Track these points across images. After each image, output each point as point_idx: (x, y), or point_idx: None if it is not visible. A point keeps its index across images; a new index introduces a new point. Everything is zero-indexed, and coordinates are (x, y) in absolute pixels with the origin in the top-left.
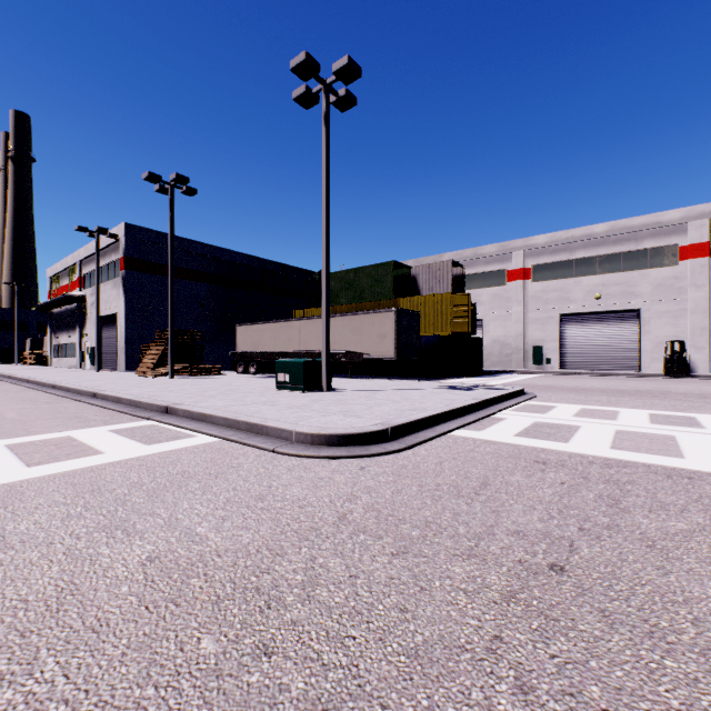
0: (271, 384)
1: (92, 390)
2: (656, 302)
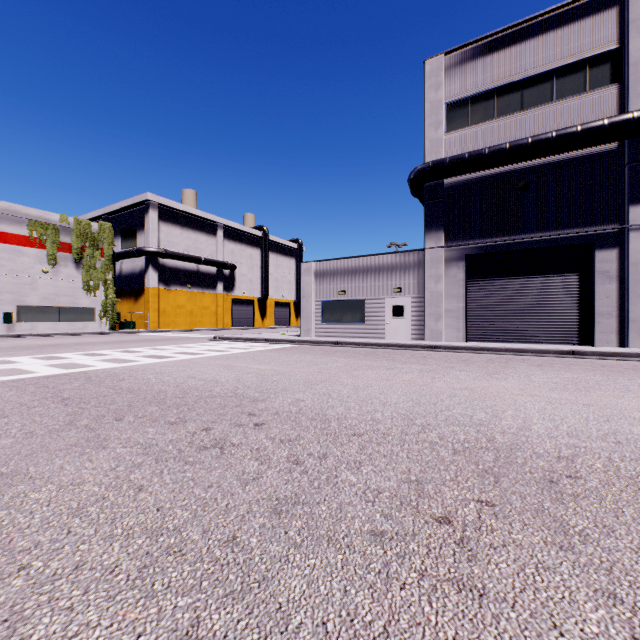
0: None
1: None
2: None
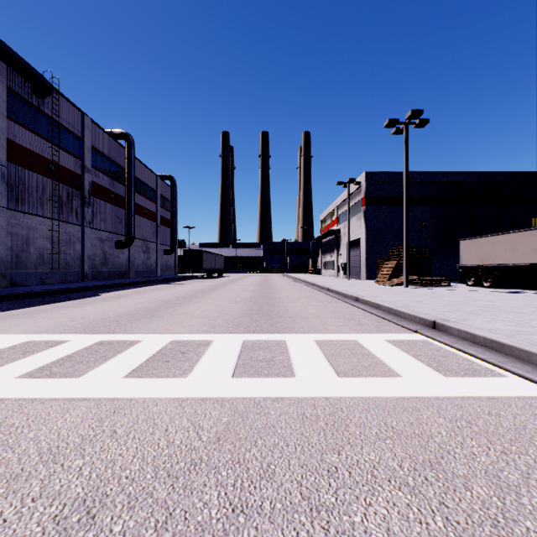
0: None
1: (354, 295)
2: None
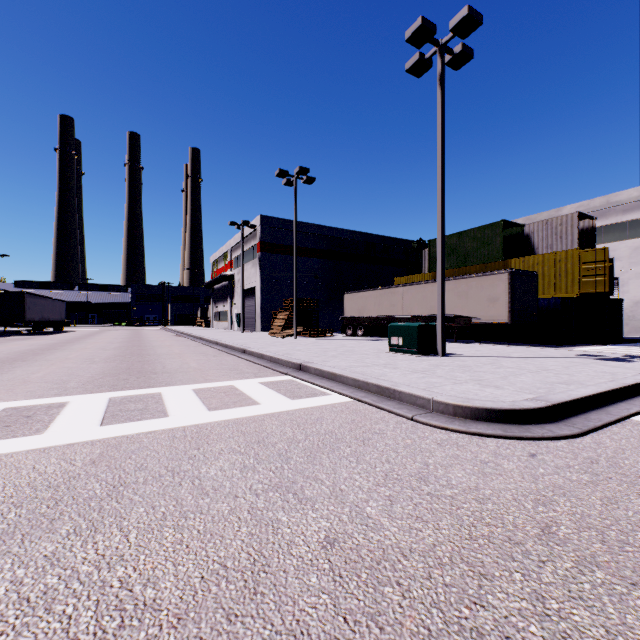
0: (382, 347)
1: (242, 347)
2: None
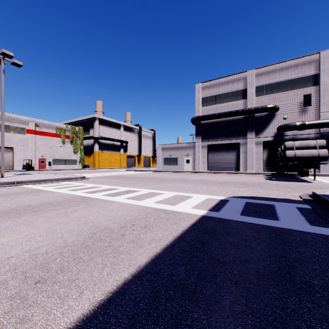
0: None
1: None
2: (19, 146)
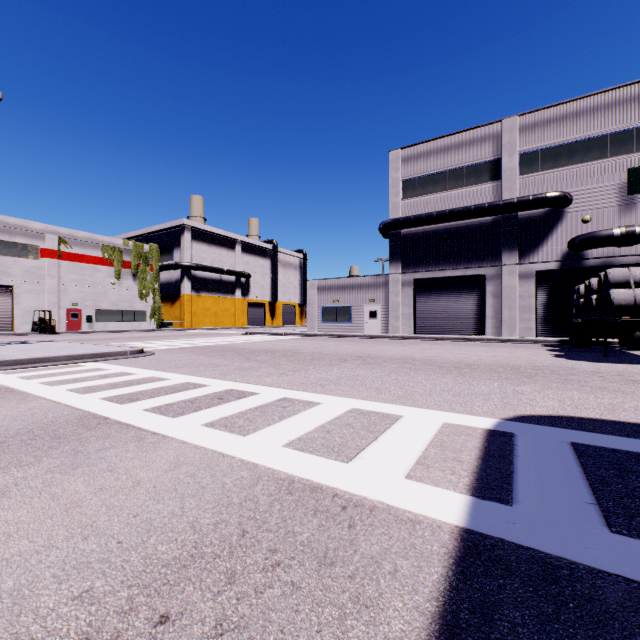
0: None
1: None
2: (26, 282)
